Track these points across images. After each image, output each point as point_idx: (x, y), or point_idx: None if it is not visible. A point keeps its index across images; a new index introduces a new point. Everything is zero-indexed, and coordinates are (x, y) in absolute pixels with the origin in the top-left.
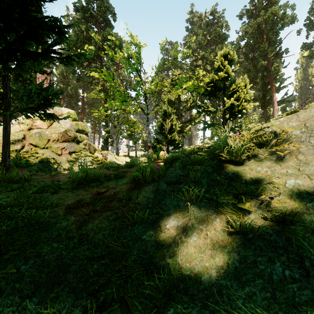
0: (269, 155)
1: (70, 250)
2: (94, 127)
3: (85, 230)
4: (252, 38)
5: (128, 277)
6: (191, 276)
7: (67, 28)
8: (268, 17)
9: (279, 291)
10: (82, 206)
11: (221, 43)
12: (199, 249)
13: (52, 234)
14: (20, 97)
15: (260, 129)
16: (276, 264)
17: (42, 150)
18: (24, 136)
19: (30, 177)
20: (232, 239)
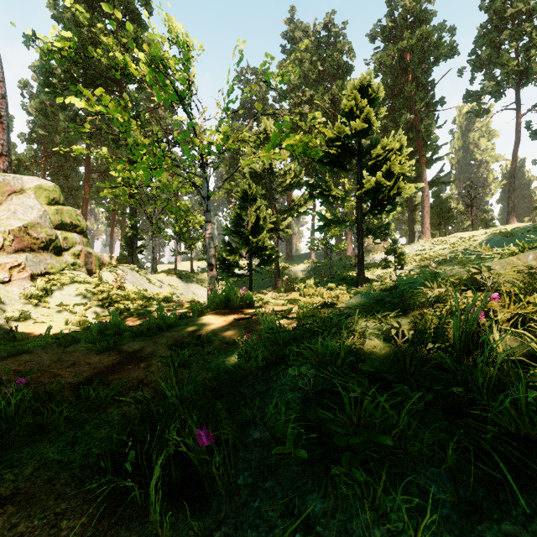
0: None
1: None
2: (113, 215)
3: None
4: (391, 75)
5: None
6: None
7: None
8: (416, 42)
9: None
10: None
11: (340, 79)
12: None
13: None
14: None
15: None
16: None
17: None
18: None
19: None
20: None
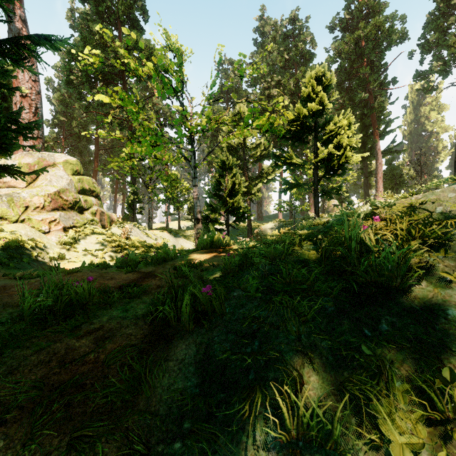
0: None
1: None
2: (116, 183)
3: None
4: (348, 60)
5: None
6: None
7: None
8: (370, 31)
9: None
10: None
11: (303, 65)
12: None
13: None
14: None
15: (418, 207)
16: None
17: (14, 225)
18: None
19: None
20: None
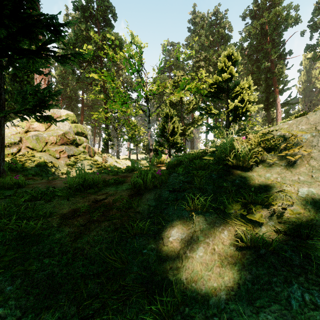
0: (278, 160)
1: (63, 267)
2: (95, 129)
3: (80, 244)
4: (256, 39)
5: (127, 299)
6: (197, 298)
7: (63, 24)
8: (271, 18)
9: (299, 319)
10: (78, 215)
11: (223, 44)
12: (206, 267)
13: (44, 248)
14: (15, 98)
15: (268, 133)
16: (294, 286)
17: (40, 153)
18: (21, 138)
19: (25, 182)
20: (243, 255)
